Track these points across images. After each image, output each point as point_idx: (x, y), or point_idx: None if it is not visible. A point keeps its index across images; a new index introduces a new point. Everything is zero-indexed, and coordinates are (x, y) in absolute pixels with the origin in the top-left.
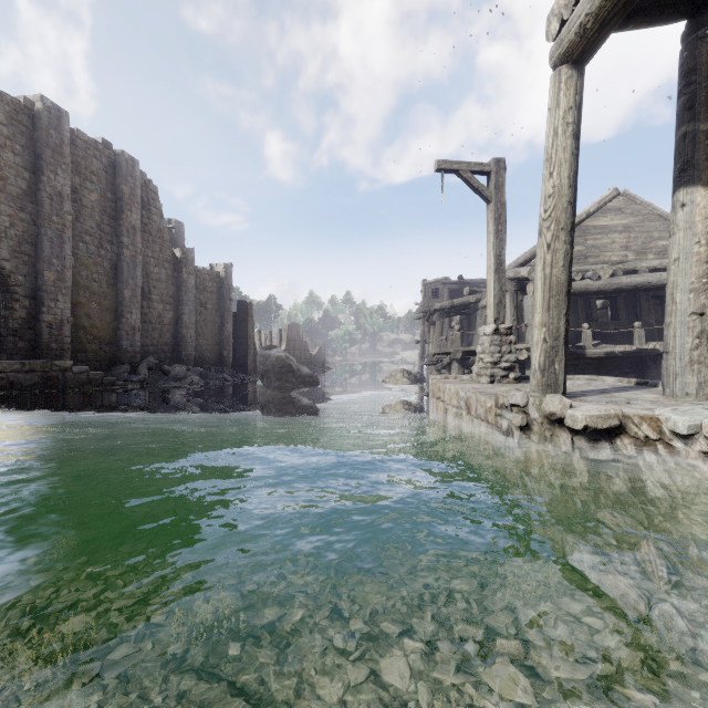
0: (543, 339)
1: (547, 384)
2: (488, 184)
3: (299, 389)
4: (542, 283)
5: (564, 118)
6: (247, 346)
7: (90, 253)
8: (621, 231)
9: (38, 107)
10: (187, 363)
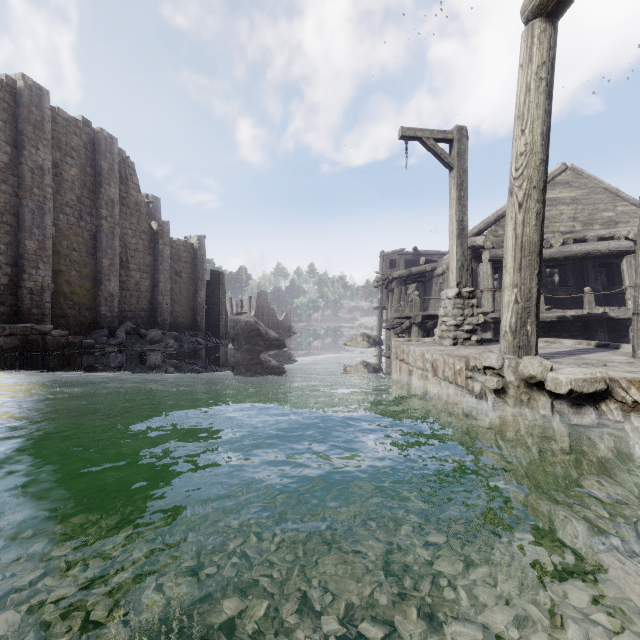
0: (515, 299)
1: (518, 346)
2: (450, 151)
3: (267, 352)
4: (513, 243)
5: (537, 74)
6: (219, 312)
7: (70, 224)
8: (569, 203)
9: (19, 85)
10: (163, 327)
